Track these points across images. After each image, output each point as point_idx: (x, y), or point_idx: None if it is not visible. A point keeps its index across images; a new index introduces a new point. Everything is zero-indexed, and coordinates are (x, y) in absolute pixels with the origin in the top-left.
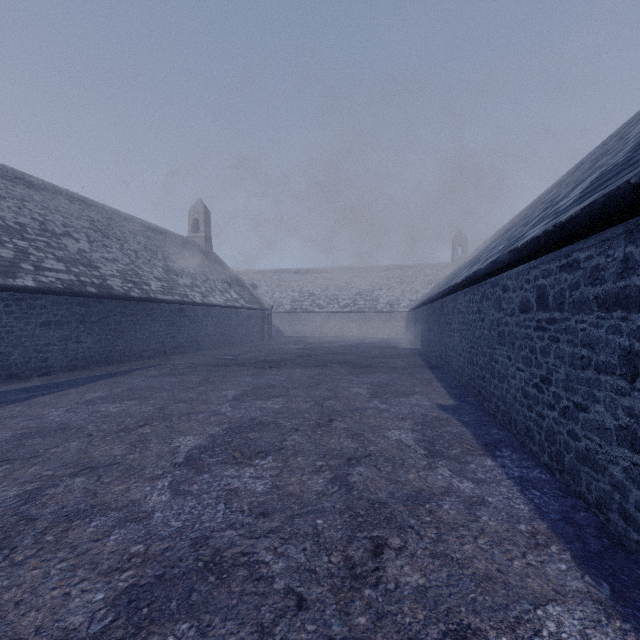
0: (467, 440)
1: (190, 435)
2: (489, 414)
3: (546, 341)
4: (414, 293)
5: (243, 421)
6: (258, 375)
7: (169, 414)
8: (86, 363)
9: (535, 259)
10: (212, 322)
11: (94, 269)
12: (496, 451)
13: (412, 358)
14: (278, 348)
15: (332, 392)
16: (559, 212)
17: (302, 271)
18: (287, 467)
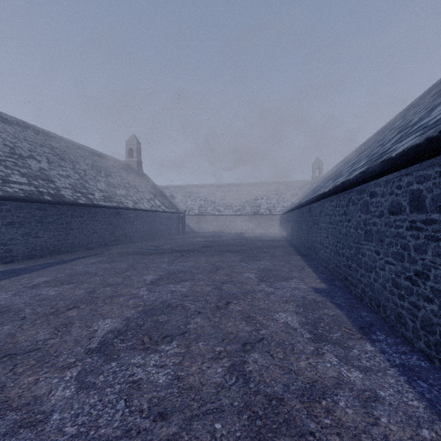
0: (344, 323)
1: (109, 318)
2: (356, 297)
3: (422, 240)
4: (286, 201)
5: (155, 304)
6: (172, 262)
7: (96, 297)
8: (43, 253)
9: (407, 167)
10: (141, 222)
11: (51, 182)
12: (372, 334)
13: (286, 248)
14: (189, 241)
15: (228, 277)
16: (430, 125)
17: (206, 186)
18: (189, 353)
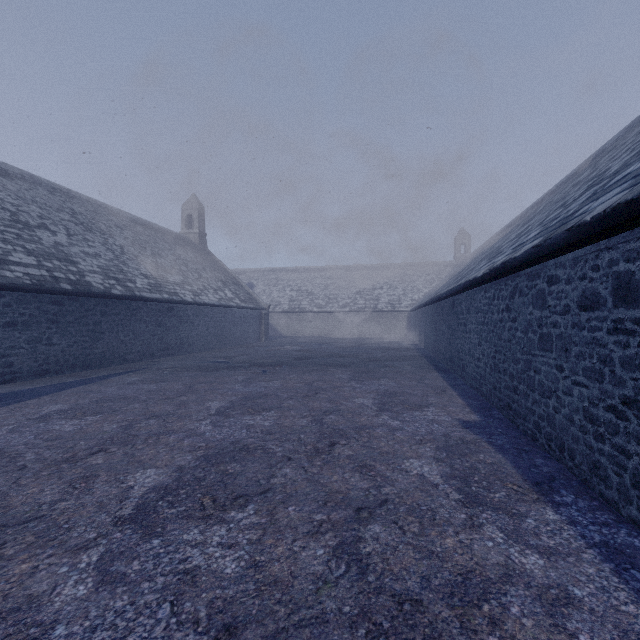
0: (510, 475)
1: (152, 468)
2: (525, 434)
3: (634, 349)
4: (416, 292)
5: (223, 445)
6: (249, 381)
7: (134, 435)
8: (59, 368)
9: (608, 238)
10: (204, 322)
11: (71, 264)
12: (554, 494)
13: (418, 361)
14: (274, 350)
15: (333, 403)
16: None
17: (300, 270)
18: (273, 525)
